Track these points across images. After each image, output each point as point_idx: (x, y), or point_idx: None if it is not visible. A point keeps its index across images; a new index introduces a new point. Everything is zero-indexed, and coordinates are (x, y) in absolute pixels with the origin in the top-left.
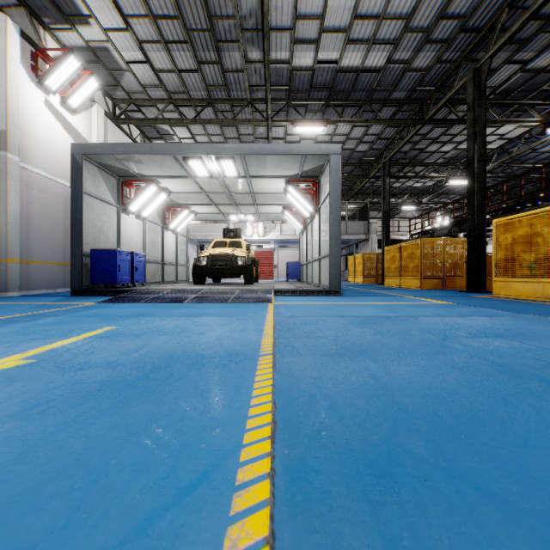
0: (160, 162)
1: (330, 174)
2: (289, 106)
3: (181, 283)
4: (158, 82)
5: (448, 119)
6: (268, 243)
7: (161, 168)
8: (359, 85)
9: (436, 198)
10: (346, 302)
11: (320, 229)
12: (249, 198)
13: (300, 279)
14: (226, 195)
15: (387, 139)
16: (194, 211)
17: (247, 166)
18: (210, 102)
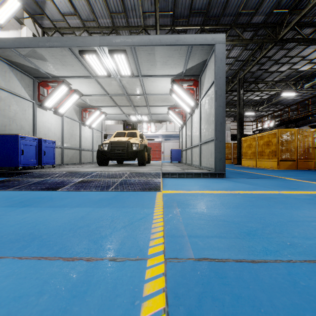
0: (62, 59)
1: (215, 63)
2: (173, 32)
3: (94, 164)
4: (73, 10)
5: (295, 38)
6: (157, 137)
7: (66, 67)
8: (228, 10)
9: (267, 107)
10: (246, 189)
11: (201, 119)
12: (143, 100)
13: (180, 161)
14: (125, 97)
15: (242, 61)
16: (105, 113)
17: (139, 63)
18: (113, 29)
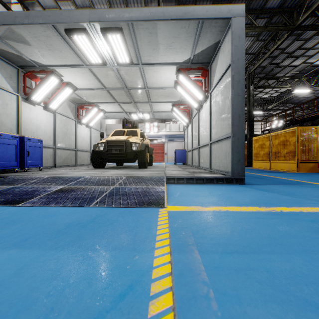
0: (47, 42)
1: (232, 41)
2: None
3: (91, 166)
4: None
5: (315, 25)
6: (161, 138)
7: (53, 53)
8: None
9: (276, 106)
10: (287, 204)
11: (212, 114)
12: (144, 95)
13: (185, 163)
14: (124, 91)
15: (252, 54)
16: (103, 110)
17: (138, 46)
18: None
